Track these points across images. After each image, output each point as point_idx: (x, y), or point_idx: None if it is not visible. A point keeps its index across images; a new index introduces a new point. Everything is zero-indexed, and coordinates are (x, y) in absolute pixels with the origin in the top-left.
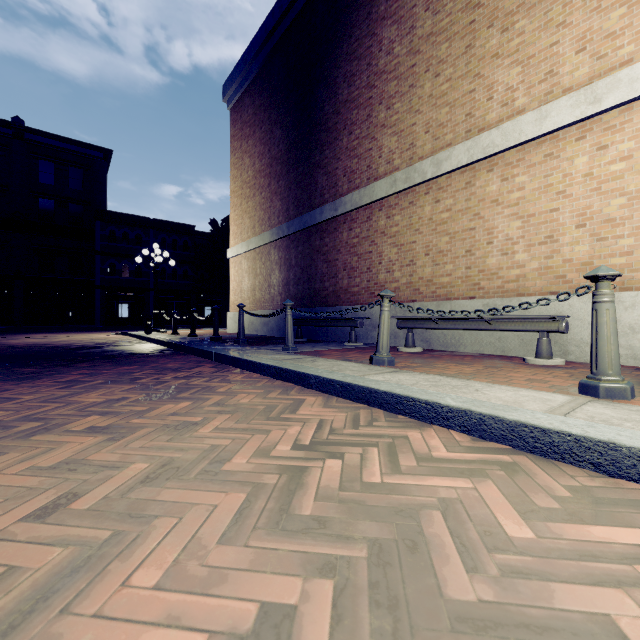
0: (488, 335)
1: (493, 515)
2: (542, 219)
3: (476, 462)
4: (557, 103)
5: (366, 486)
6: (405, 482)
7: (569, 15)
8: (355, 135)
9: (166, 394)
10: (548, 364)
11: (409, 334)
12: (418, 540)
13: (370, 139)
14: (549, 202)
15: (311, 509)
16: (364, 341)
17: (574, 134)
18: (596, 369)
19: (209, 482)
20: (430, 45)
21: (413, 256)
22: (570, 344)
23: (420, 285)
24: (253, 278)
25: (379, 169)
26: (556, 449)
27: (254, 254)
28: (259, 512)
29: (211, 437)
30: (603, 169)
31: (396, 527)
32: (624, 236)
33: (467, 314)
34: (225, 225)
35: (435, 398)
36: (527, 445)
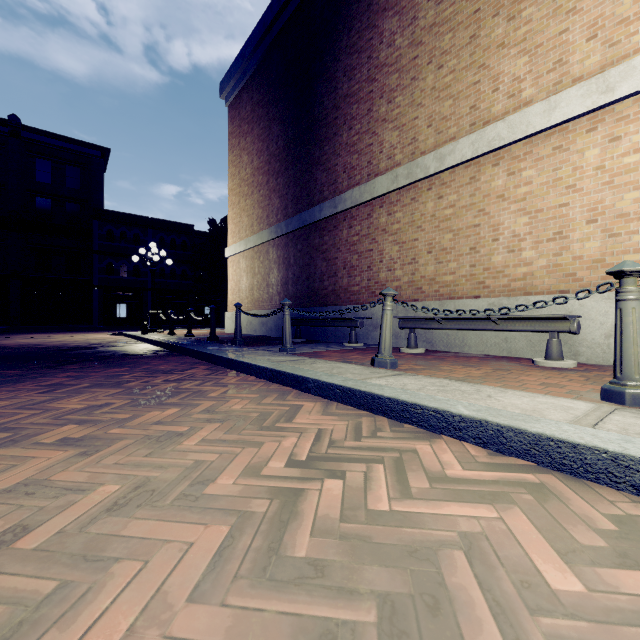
0: (494, 335)
1: (527, 556)
2: (551, 215)
3: (497, 483)
4: (567, 93)
5: (372, 515)
6: (417, 510)
7: (579, 1)
8: (355, 130)
9: (153, 399)
10: (559, 366)
11: (411, 334)
12: (439, 595)
13: (371, 134)
14: (558, 197)
15: (306, 548)
16: (364, 341)
17: (585, 125)
18: (621, 373)
19: (187, 510)
20: (433, 36)
21: (415, 254)
22: (581, 345)
23: (422, 284)
24: (251, 277)
25: (380, 165)
26: (589, 467)
27: (252, 253)
28: (243, 552)
29: (196, 451)
30: (616, 161)
31: (411, 575)
32: (638, 232)
33: (476, 313)
34: (224, 224)
35: (445, 406)
36: (553, 462)
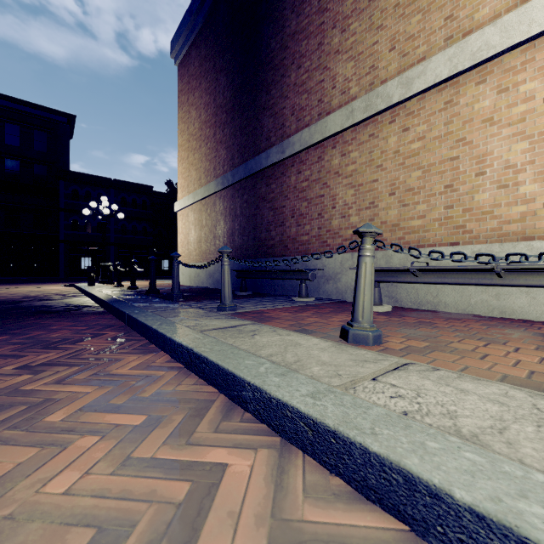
0: (480, 291)
1: None
2: None
3: None
4: None
5: None
6: None
7: None
8: (304, 68)
9: None
10: None
11: (375, 289)
12: None
13: (322, 69)
14: None
15: None
16: (315, 295)
17: None
18: None
19: None
20: None
21: (374, 197)
22: None
23: (383, 230)
24: (199, 230)
25: (332, 101)
26: None
27: (200, 206)
28: None
29: None
30: None
31: None
32: None
33: None
34: None
35: None
36: None
